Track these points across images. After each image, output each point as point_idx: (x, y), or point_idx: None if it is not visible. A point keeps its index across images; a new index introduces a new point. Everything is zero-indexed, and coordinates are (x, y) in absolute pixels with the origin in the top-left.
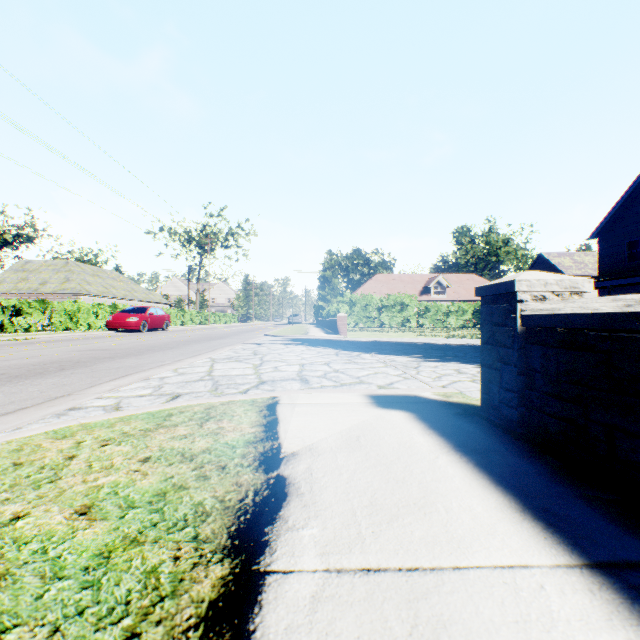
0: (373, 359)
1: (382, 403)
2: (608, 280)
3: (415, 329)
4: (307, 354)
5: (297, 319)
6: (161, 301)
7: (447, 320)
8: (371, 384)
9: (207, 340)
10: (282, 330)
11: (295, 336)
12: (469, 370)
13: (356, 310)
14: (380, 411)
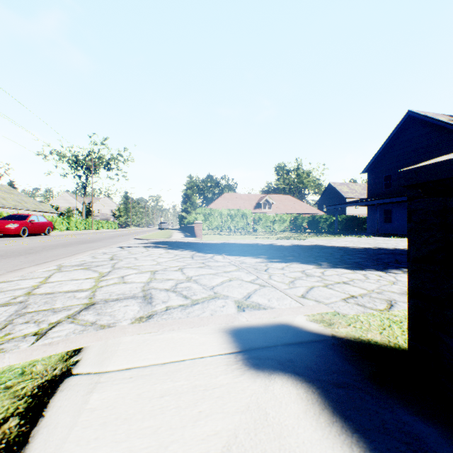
0: (225, 261)
1: (251, 353)
2: (376, 200)
3: (252, 233)
4: (164, 258)
5: (165, 226)
6: (50, 211)
7: (273, 226)
8: (227, 299)
9: (77, 244)
10: (151, 234)
11: (160, 239)
12: (313, 271)
13: (210, 219)
14: (254, 384)
